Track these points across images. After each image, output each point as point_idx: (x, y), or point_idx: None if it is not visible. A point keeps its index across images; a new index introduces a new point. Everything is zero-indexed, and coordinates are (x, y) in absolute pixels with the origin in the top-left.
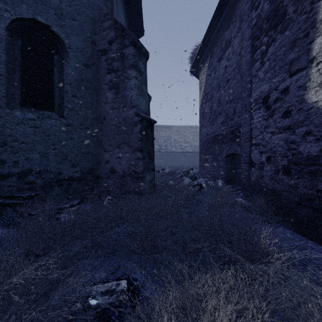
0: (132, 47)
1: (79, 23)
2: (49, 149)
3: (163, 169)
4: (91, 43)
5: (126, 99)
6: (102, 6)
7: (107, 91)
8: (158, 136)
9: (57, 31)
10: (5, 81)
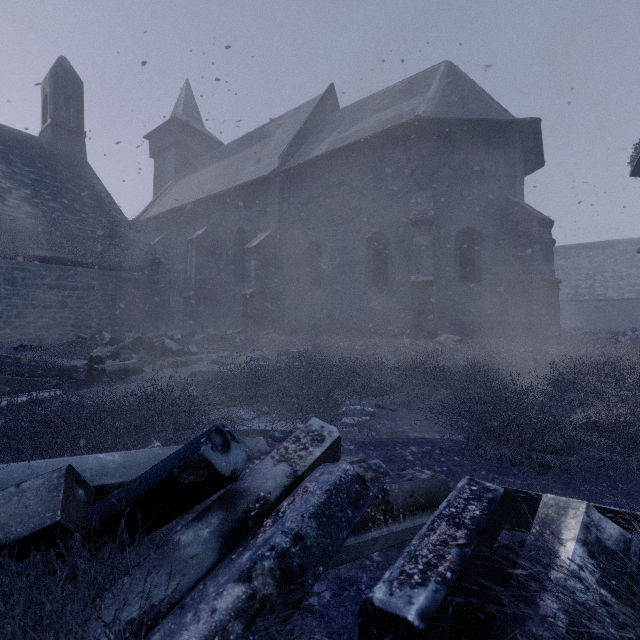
0: (538, 227)
1: (491, 215)
2: (473, 308)
3: (576, 329)
4: (499, 226)
5: (532, 267)
6: (508, 192)
7: (514, 261)
8: (569, 268)
9: (478, 228)
10: (453, 270)
